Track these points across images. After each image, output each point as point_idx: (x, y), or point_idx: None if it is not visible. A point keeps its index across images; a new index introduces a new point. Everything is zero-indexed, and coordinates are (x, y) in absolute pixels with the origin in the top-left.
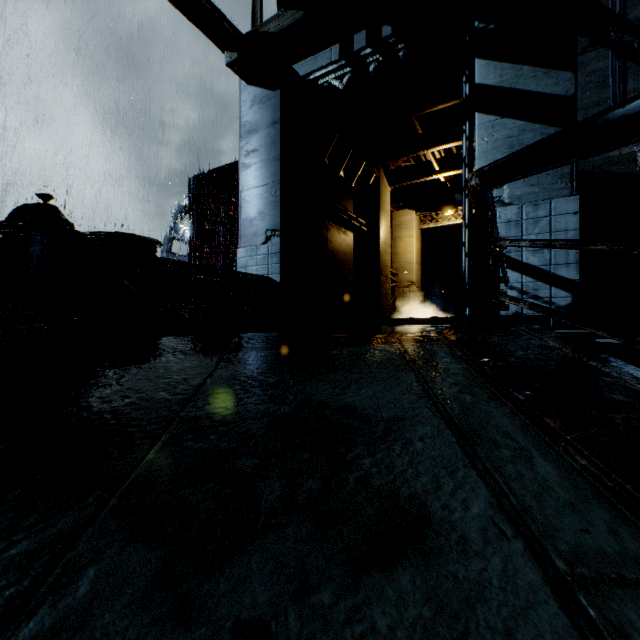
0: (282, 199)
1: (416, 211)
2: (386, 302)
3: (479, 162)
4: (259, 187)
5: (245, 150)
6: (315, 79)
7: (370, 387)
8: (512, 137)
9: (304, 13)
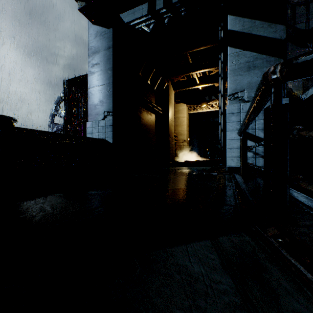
0: (113, 93)
1: (186, 104)
2: (172, 151)
3: (230, 76)
4: (100, 86)
5: (91, 63)
6: (133, 25)
7: None
8: (249, 62)
9: None
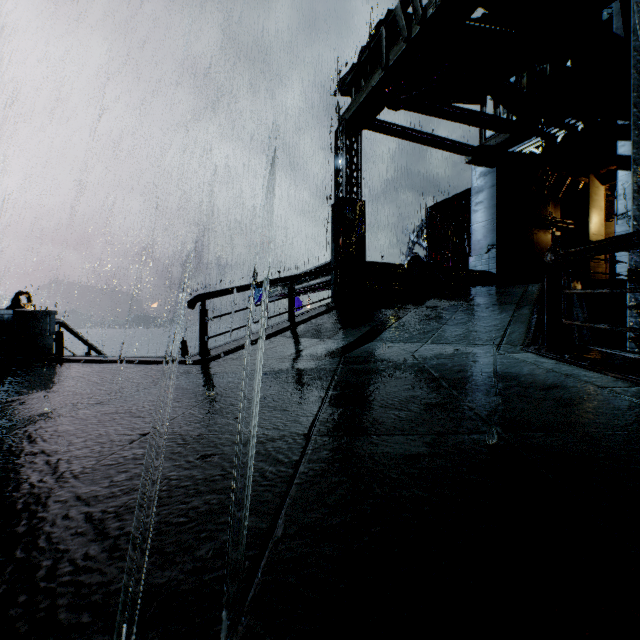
0: (497, 227)
1: None
2: None
3: (619, 198)
4: (483, 222)
5: (474, 202)
6: (520, 150)
7: (513, 289)
8: None
9: (510, 135)
